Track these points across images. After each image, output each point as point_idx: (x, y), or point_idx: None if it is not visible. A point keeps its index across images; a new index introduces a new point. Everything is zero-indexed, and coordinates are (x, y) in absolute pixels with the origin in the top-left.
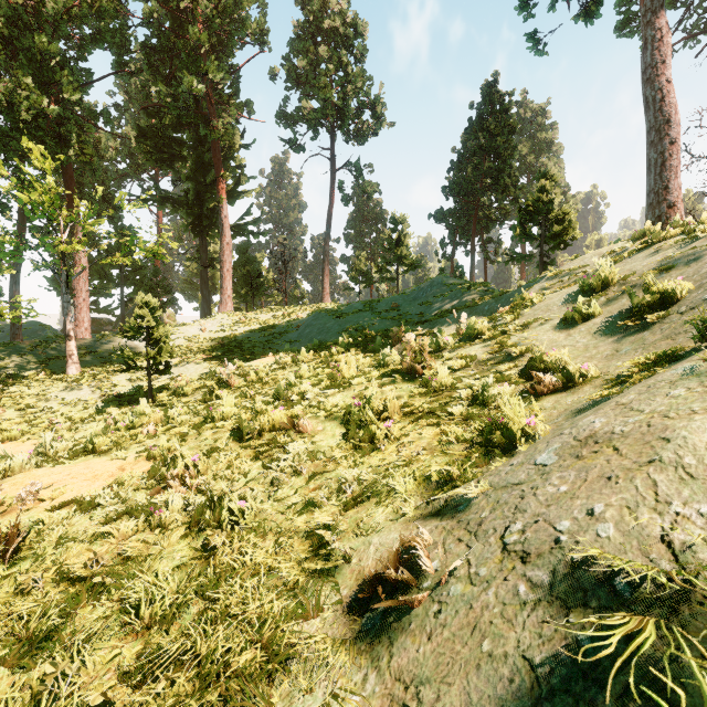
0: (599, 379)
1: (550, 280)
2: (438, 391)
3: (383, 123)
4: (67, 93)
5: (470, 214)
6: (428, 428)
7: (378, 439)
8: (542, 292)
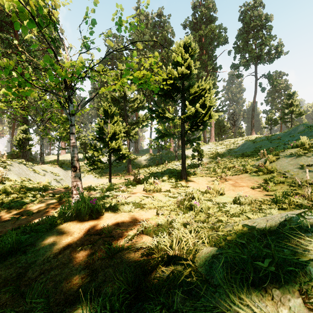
0: None
1: None
2: None
3: (282, 53)
4: None
5: None
6: None
7: None
8: None
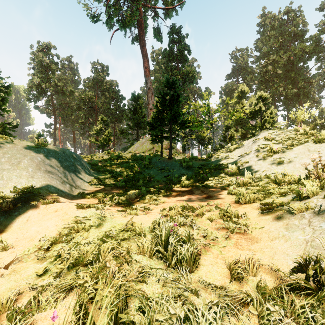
0: None
1: None
2: None
3: None
4: (299, 84)
5: None
6: None
7: None
8: None
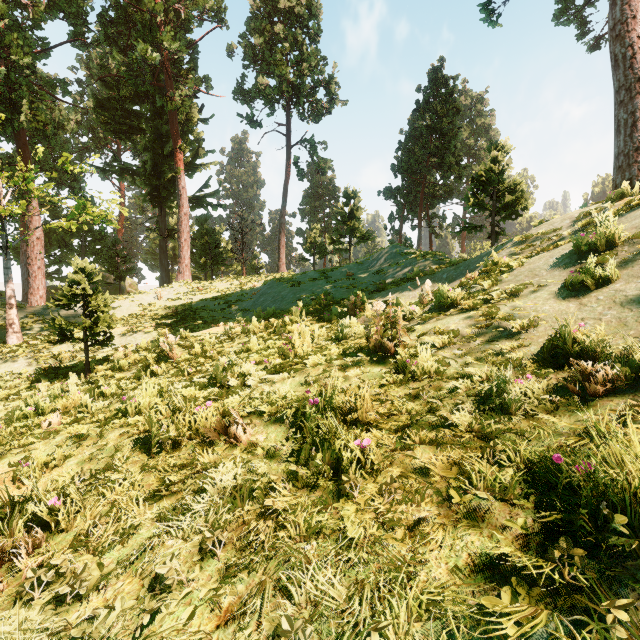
0: None
1: (518, 245)
2: (419, 379)
3: (337, 101)
4: (16, 56)
5: (417, 191)
6: (421, 447)
7: (347, 473)
8: (512, 257)
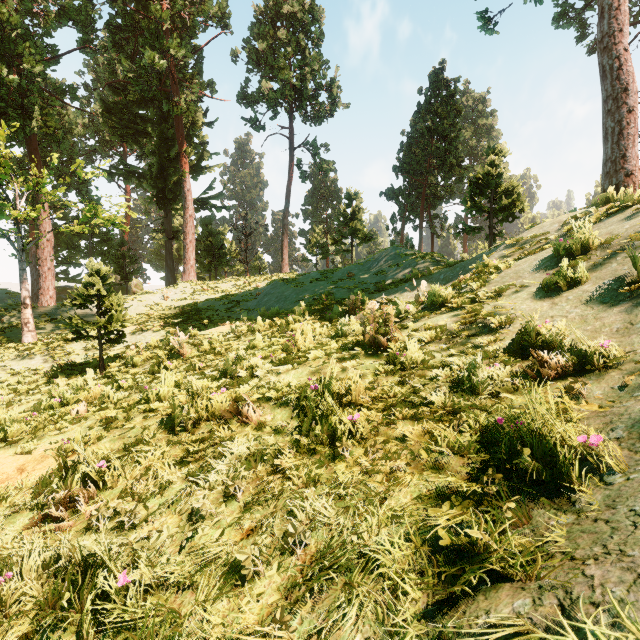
0: (628, 362)
1: (509, 248)
2: (407, 369)
3: (339, 104)
4: (28, 64)
5: (418, 192)
6: (403, 422)
7: (340, 440)
8: (503, 259)
